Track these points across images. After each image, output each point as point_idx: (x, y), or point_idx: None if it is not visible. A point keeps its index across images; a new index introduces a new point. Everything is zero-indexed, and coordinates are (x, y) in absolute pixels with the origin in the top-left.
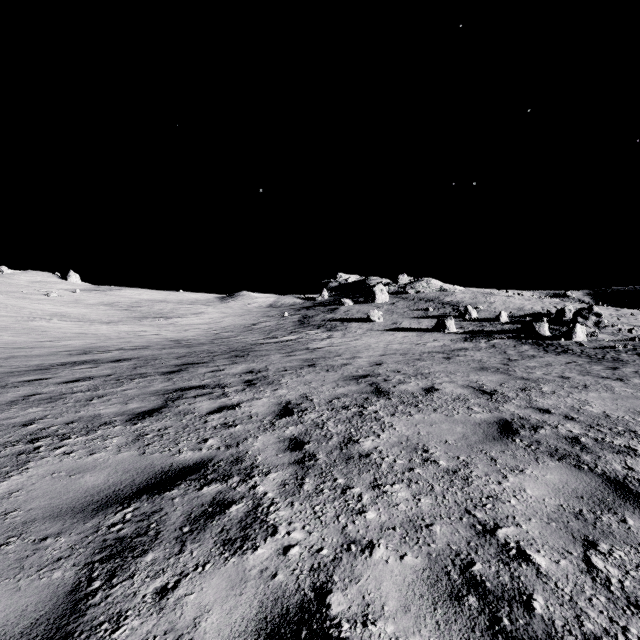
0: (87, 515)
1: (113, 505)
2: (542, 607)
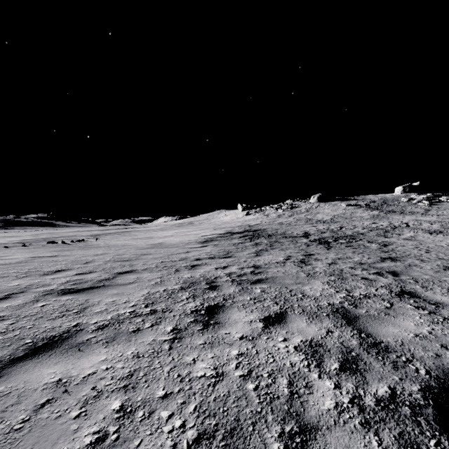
0: (447, 369)
1: (445, 376)
2: (191, 319)
